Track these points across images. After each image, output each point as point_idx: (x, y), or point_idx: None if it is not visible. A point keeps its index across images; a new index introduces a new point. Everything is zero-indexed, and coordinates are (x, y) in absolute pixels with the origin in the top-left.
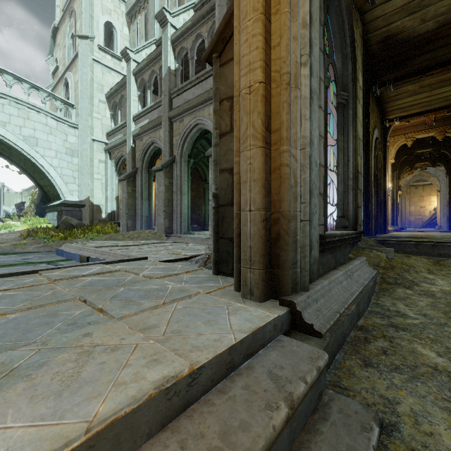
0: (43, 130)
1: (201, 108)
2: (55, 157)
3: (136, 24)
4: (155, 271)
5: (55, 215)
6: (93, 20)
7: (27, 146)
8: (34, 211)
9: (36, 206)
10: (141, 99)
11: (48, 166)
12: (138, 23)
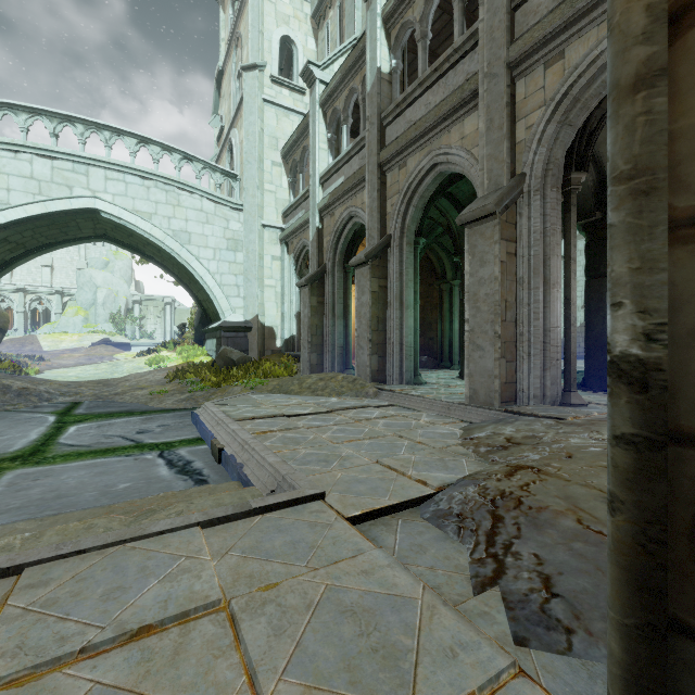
0: (197, 218)
1: (444, 130)
2: (212, 257)
3: (326, 27)
4: (323, 666)
5: (214, 343)
6: (263, 38)
7: (178, 244)
8: (192, 336)
9: (194, 330)
10: (332, 145)
11: (203, 272)
12: (329, 24)
